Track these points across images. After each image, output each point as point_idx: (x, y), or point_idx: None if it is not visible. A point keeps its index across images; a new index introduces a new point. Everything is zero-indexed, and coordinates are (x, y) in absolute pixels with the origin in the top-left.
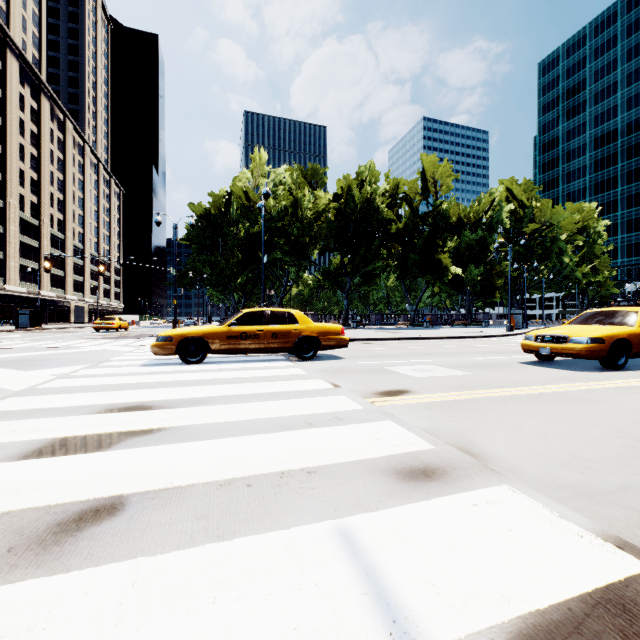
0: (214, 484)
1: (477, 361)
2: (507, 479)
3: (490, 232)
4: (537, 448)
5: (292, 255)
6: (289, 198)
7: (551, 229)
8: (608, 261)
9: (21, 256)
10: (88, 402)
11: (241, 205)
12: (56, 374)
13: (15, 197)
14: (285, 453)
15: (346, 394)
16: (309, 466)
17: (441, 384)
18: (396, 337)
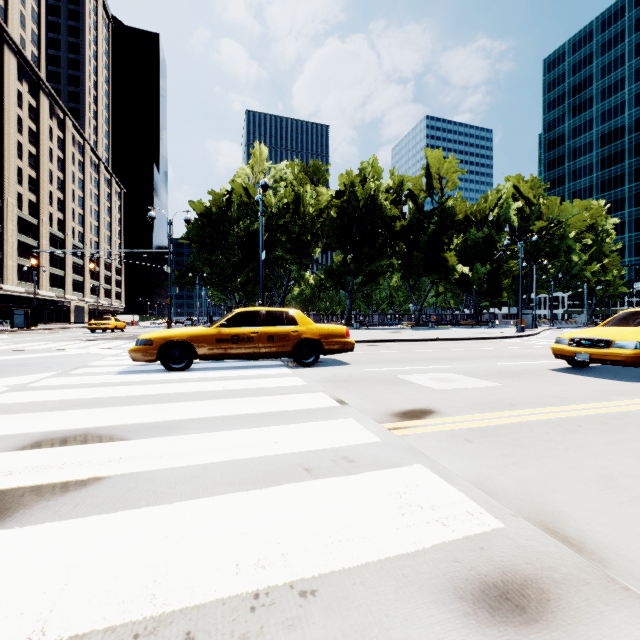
0: (124, 632)
1: (501, 367)
2: None
3: (497, 230)
4: None
5: (293, 253)
6: (290, 194)
7: (559, 227)
8: (617, 260)
9: (19, 255)
10: (20, 429)
11: (241, 202)
12: (12, 384)
13: (13, 195)
14: (266, 540)
15: (355, 416)
16: (303, 577)
17: (471, 400)
18: (403, 338)
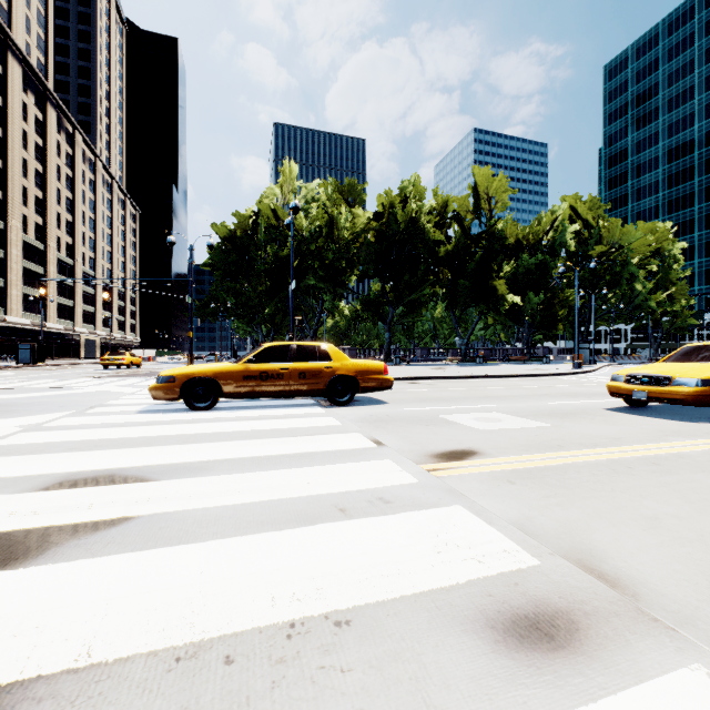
0: (166, 656)
1: (552, 407)
2: (691, 645)
3: (552, 255)
4: (705, 564)
5: (327, 282)
6: (323, 217)
7: (621, 252)
8: (685, 288)
9: (24, 284)
10: (40, 470)
11: (269, 225)
12: (26, 424)
13: (17, 218)
14: (300, 575)
15: (393, 457)
16: (338, 609)
17: (517, 441)
18: (447, 375)
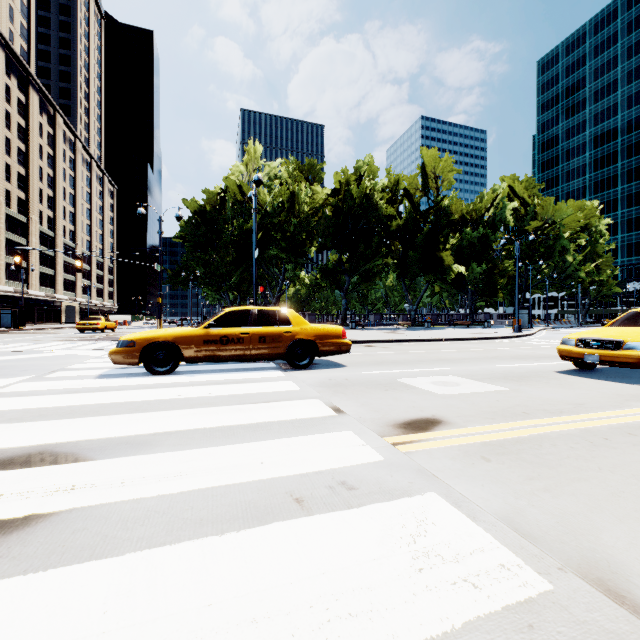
0: None
1: (505, 370)
2: None
3: (492, 230)
4: None
5: (288, 252)
6: (285, 192)
7: (554, 227)
8: (611, 260)
9: (8, 254)
10: None
11: (235, 200)
12: None
13: (1, 192)
14: (239, 617)
15: (354, 427)
16: None
17: (480, 407)
18: (400, 339)
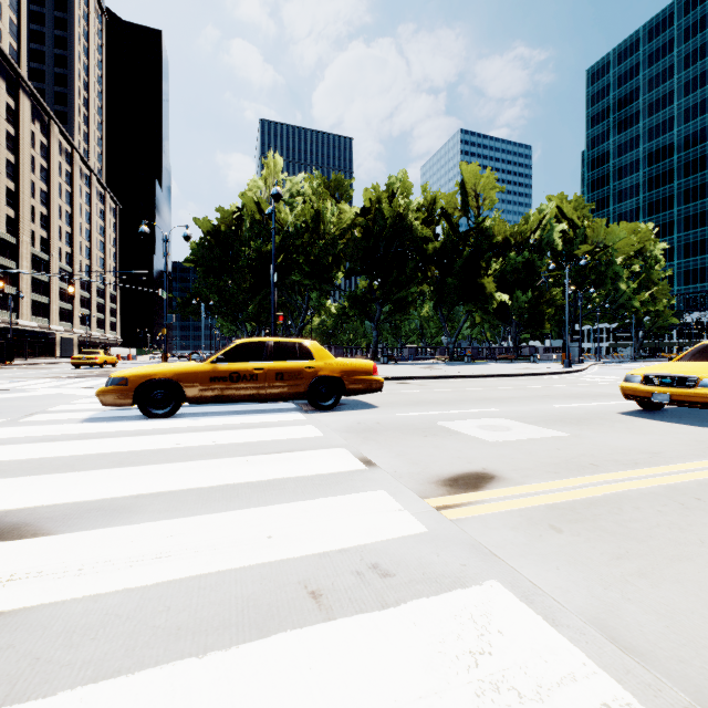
0: None
1: (560, 411)
2: None
3: (539, 254)
4: None
5: (312, 278)
6: (309, 211)
7: (606, 252)
8: (667, 288)
9: None
10: None
11: (253, 219)
12: None
13: None
14: None
15: (388, 485)
16: None
17: (538, 458)
18: (438, 375)
